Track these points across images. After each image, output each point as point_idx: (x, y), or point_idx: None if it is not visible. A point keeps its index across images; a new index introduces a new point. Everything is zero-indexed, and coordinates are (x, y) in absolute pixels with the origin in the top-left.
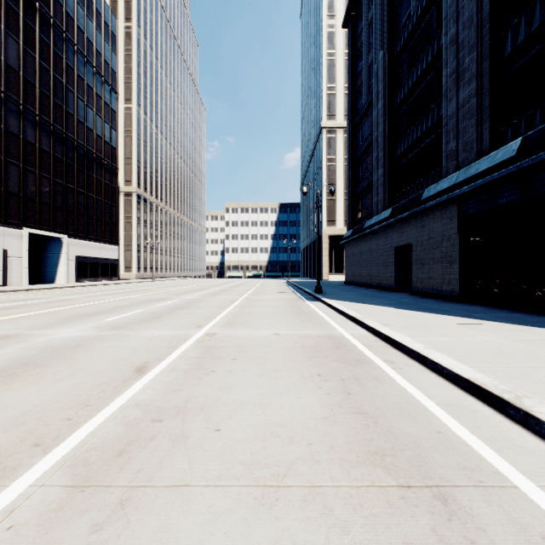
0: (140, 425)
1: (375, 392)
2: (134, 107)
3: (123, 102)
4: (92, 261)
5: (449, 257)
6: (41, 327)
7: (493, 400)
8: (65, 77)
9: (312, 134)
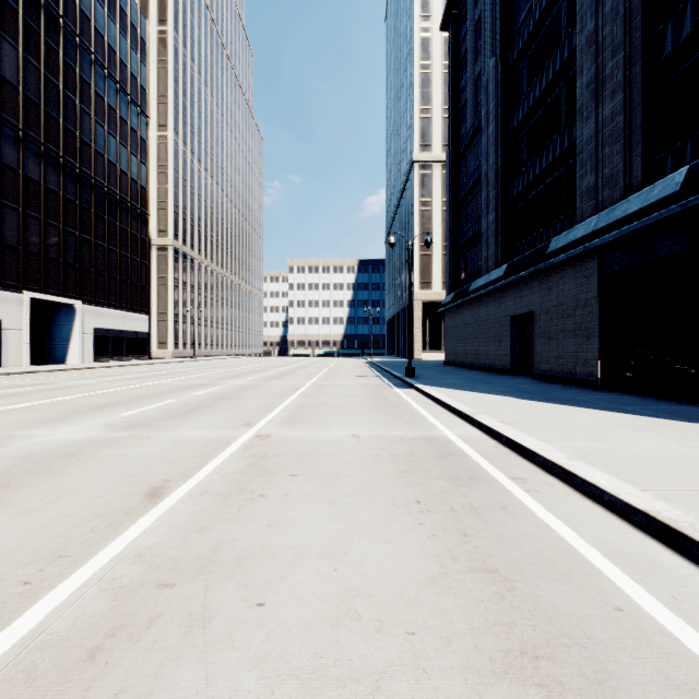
0: (136, 594)
1: (504, 531)
2: (171, 136)
3: (155, 129)
4: (115, 335)
5: (585, 329)
6: (29, 425)
7: (692, 549)
8: (80, 94)
9: (401, 170)
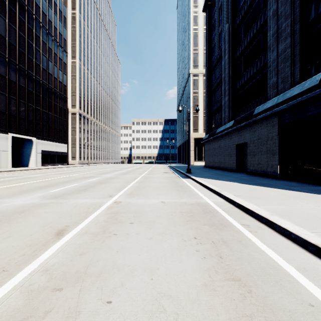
0: (40, 295)
1: (241, 255)
2: (77, 61)
3: (70, 58)
4: (51, 154)
5: (272, 150)
6: (4, 197)
7: None
8: (35, 42)
9: (184, 77)
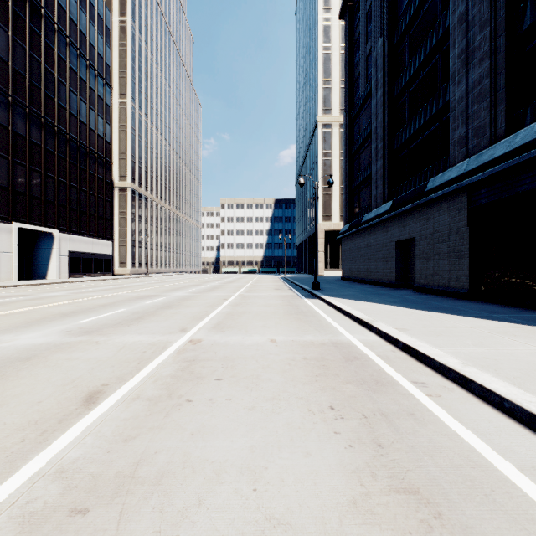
0: (45, 524)
1: (417, 441)
2: (129, 102)
3: (117, 97)
4: (85, 257)
5: (457, 251)
6: (0, 331)
7: None
8: (57, 69)
9: (308, 129)
